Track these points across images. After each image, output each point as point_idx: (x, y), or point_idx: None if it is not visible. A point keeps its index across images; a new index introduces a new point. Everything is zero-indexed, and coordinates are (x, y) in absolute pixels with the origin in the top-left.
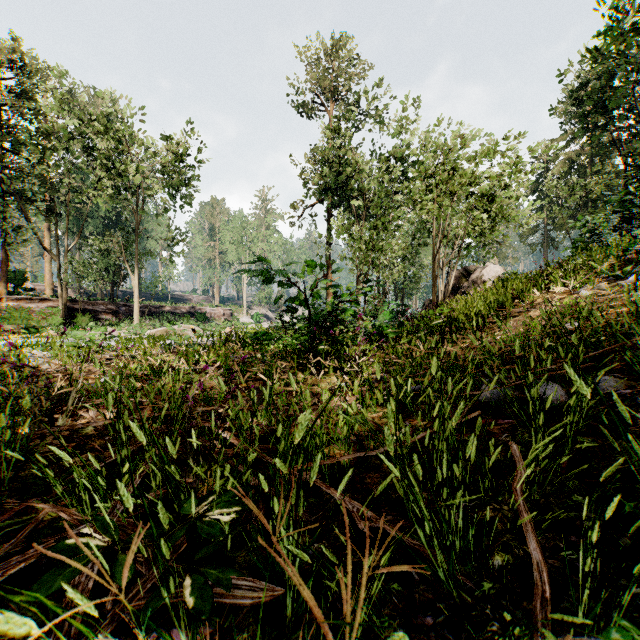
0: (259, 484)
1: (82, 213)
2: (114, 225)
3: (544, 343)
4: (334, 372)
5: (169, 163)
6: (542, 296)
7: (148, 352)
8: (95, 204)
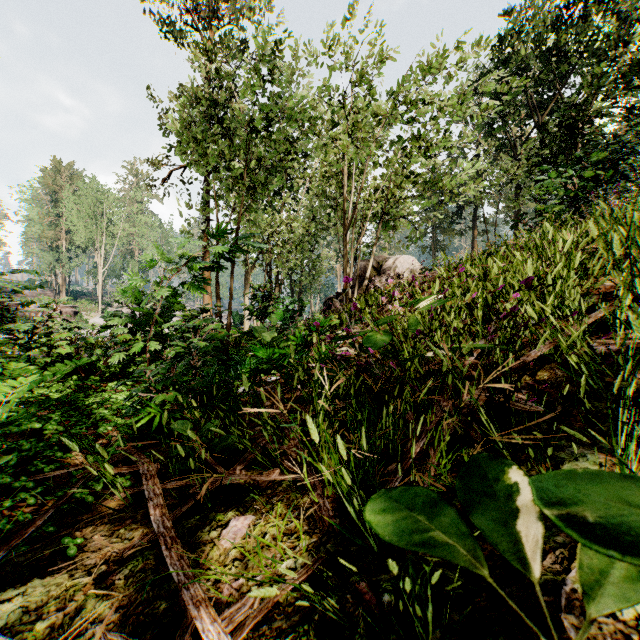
0: None
1: None
2: None
3: None
4: None
5: None
6: None
7: None
8: None
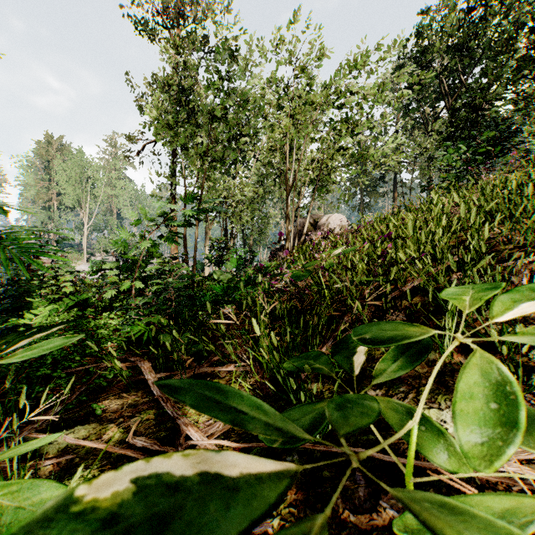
0: None
1: None
2: None
3: None
4: None
5: None
6: None
7: None
8: None
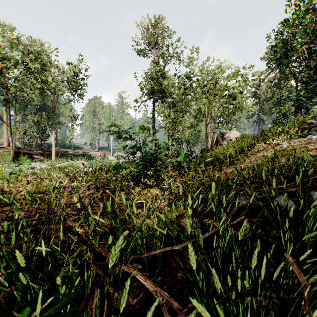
0: (98, 273)
1: (25, 102)
2: (42, 109)
3: (273, 171)
4: (155, 186)
5: (71, 77)
6: (262, 146)
7: (51, 176)
8: (32, 98)
